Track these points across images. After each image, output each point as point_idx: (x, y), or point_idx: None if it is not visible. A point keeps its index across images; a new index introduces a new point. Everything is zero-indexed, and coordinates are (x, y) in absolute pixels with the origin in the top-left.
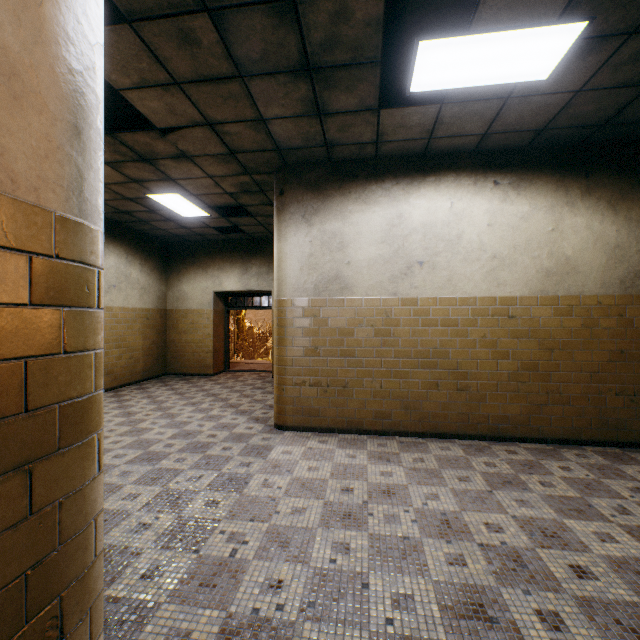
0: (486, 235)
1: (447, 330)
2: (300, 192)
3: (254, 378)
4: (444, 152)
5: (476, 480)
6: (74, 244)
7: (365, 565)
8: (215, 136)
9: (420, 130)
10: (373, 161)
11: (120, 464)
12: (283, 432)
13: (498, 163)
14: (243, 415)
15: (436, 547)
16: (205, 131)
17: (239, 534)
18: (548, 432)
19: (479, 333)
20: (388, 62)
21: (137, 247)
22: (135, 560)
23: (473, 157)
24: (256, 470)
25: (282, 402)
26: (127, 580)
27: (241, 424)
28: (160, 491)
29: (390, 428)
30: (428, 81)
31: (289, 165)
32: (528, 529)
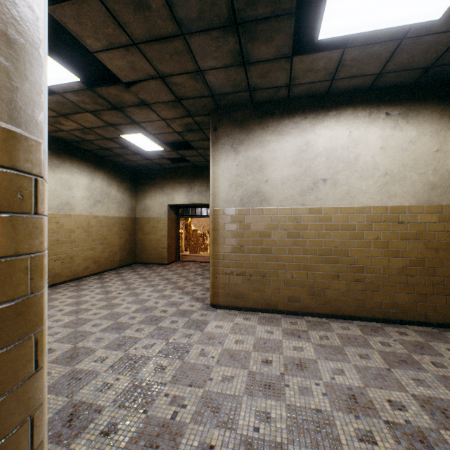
0: (379, 156)
1: (346, 233)
2: (229, 128)
3: (196, 267)
4: (343, 91)
5: (375, 358)
6: (3, 150)
7: (284, 436)
8: (165, 86)
9: (325, 73)
10: (286, 101)
11: (96, 331)
12: (216, 310)
13: (389, 98)
14: (187, 295)
15: (346, 422)
16: (158, 83)
17: (179, 398)
18: (433, 317)
19: (373, 235)
20: (300, 17)
21: (115, 174)
22: (97, 416)
23: (368, 94)
24: (195, 341)
25: (215, 287)
26: (89, 435)
27: (185, 302)
28: (122, 355)
29: (299, 309)
30: (334, 28)
31: (221, 108)
32: (429, 409)
